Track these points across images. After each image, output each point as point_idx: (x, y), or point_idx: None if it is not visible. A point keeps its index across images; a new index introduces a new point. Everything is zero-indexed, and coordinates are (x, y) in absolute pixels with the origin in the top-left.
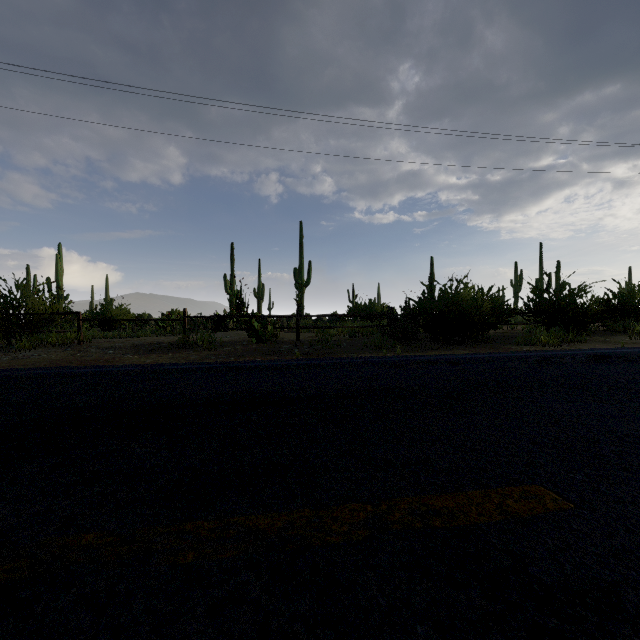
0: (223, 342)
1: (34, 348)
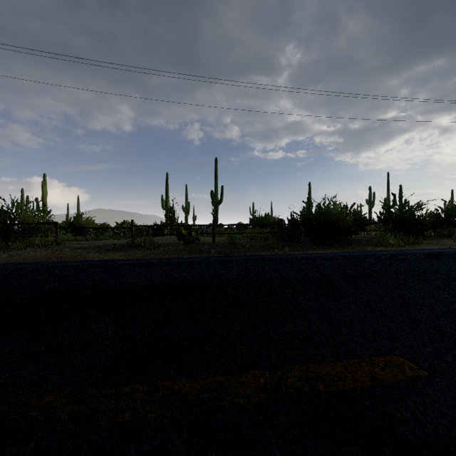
0: (160, 244)
1: (24, 248)
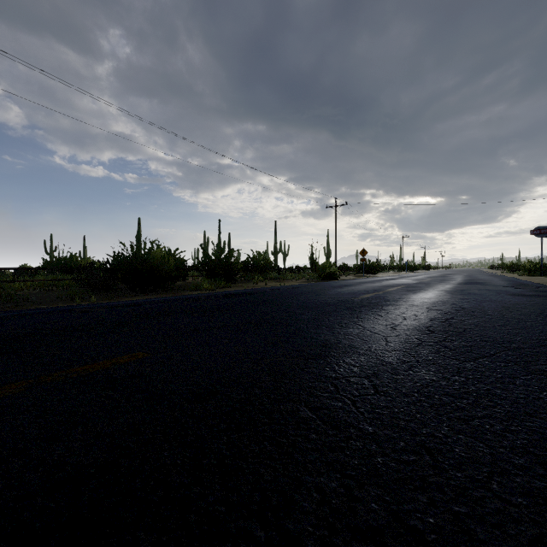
0: None
1: None
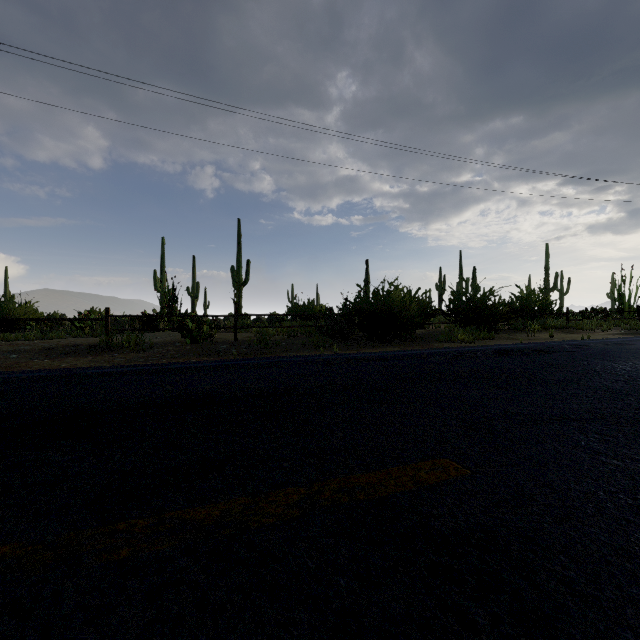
0: (153, 343)
1: None
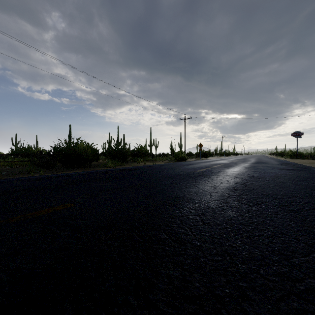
0: None
1: None
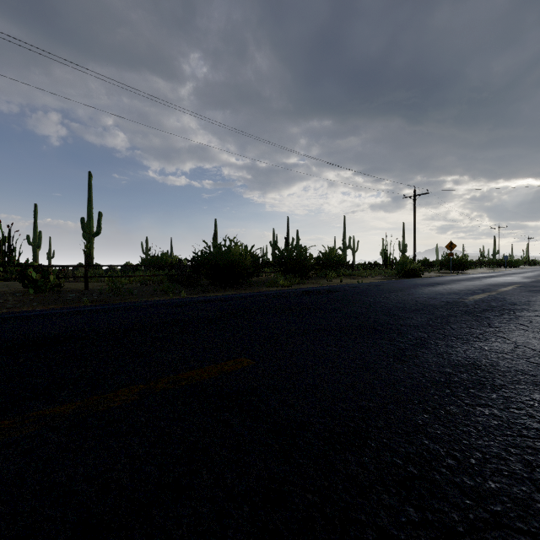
0: None
1: None
